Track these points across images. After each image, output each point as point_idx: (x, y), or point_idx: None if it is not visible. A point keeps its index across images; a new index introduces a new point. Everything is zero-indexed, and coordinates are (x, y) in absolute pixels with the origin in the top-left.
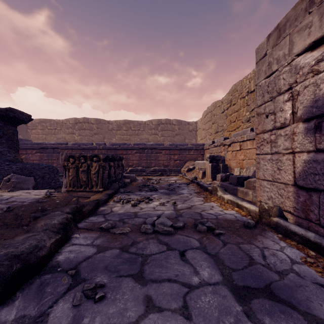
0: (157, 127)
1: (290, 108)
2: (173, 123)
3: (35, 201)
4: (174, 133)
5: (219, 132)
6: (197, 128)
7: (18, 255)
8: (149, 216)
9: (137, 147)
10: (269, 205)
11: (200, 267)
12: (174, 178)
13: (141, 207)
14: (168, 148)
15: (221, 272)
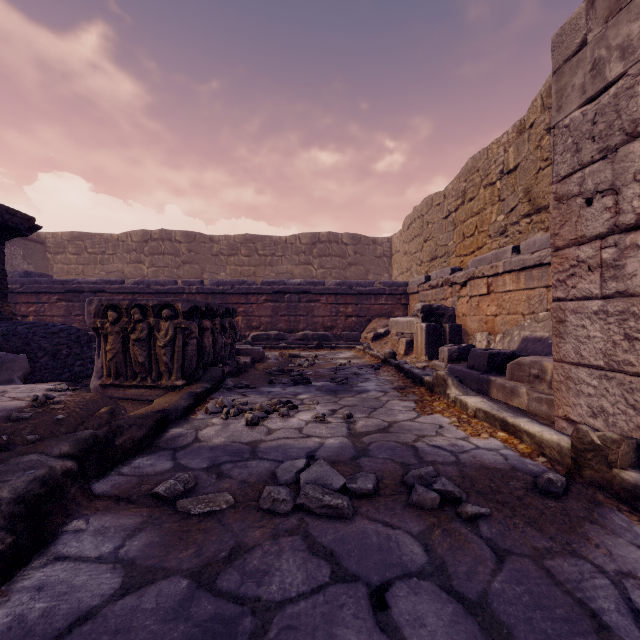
0: (310, 249)
1: None
2: (343, 240)
3: (4, 416)
4: (346, 261)
5: (440, 258)
6: (391, 252)
7: None
8: (287, 454)
9: (269, 288)
10: (606, 435)
11: None
12: (347, 355)
13: (269, 427)
14: (333, 290)
15: None
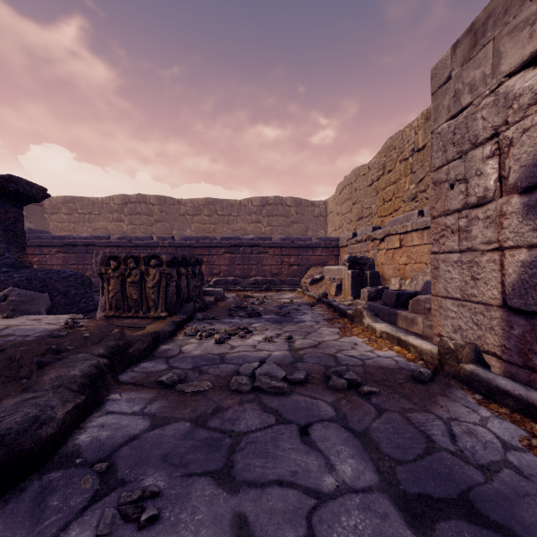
0: (260, 210)
1: (496, 170)
2: (287, 203)
3: (47, 334)
4: (289, 220)
5: (365, 218)
6: (327, 212)
7: (1, 437)
8: (246, 361)
9: (227, 242)
10: (457, 342)
11: (337, 457)
12: (290, 296)
13: (232, 344)
14: (278, 244)
15: (376, 465)
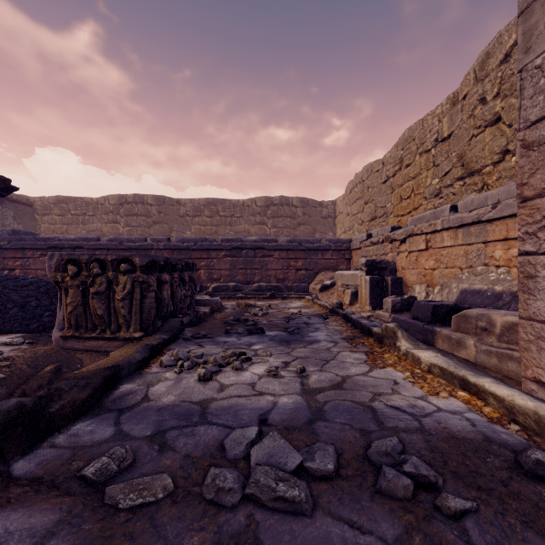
0: (264, 211)
1: None
2: (293, 203)
3: None
4: (296, 221)
5: (379, 218)
6: (335, 213)
7: None
8: (238, 418)
9: (228, 245)
10: None
11: None
12: (297, 305)
13: (222, 382)
14: (284, 247)
15: None
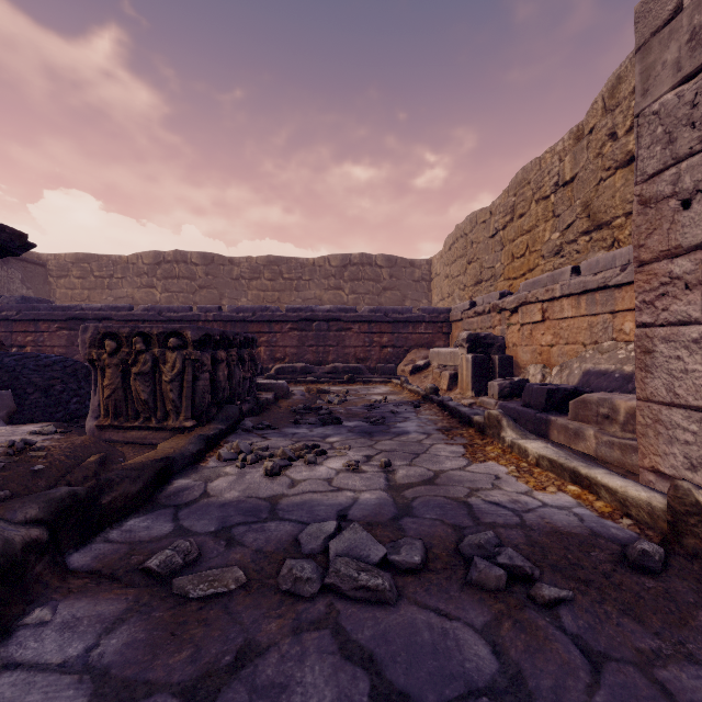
0: (341, 272)
1: None
2: (377, 263)
3: None
4: (381, 286)
5: (486, 282)
6: (431, 275)
7: None
8: (313, 514)
9: (294, 315)
10: None
11: None
12: (382, 390)
13: (293, 477)
14: (366, 318)
15: None
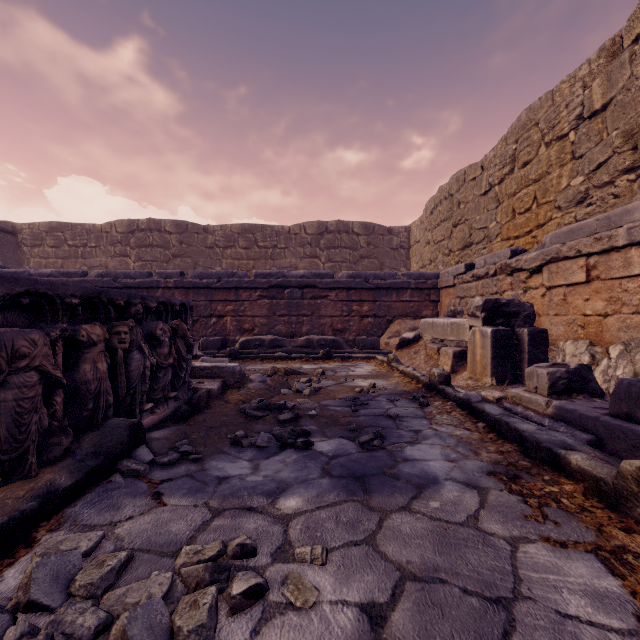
0: (317, 240)
1: None
2: (354, 230)
3: None
4: (358, 253)
5: (476, 244)
6: (410, 243)
7: None
8: None
9: (264, 281)
10: None
11: None
12: (366, 370)
13: None
14: (344, 284)
15: None
